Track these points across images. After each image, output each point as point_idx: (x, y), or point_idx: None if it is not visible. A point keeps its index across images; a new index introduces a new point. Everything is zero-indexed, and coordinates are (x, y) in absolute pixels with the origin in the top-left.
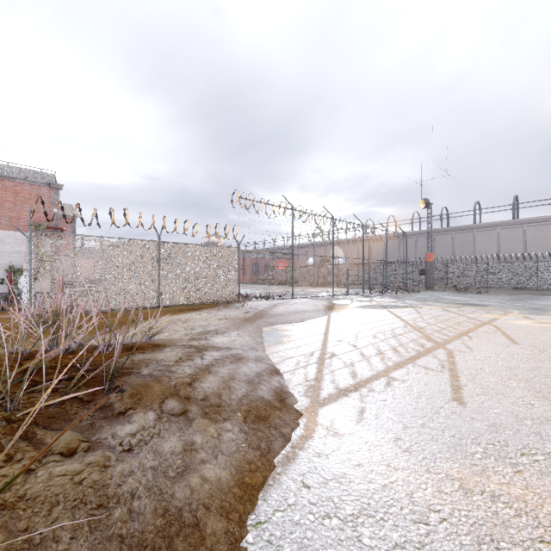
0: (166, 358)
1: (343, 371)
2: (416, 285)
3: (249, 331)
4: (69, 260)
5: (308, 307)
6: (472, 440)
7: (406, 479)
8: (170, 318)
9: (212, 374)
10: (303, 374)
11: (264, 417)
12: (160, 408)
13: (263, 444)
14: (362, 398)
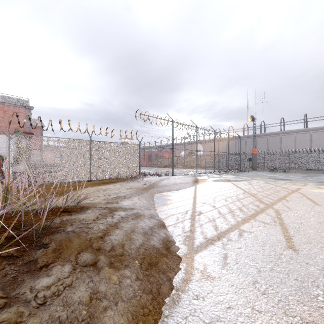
0: (87, 218)
1: (208, 225)
2: (246, 167)
3: (145, 197)
4: (39, 152)
5: (182, 181)
6: (311, 283)
7: (269, 322)
8: (96, 188)
9: (118, 229)
10: (181, 227)
11: (155, 263)
12: (75, 260)
13: (154, 288)
14: (224, 246)
